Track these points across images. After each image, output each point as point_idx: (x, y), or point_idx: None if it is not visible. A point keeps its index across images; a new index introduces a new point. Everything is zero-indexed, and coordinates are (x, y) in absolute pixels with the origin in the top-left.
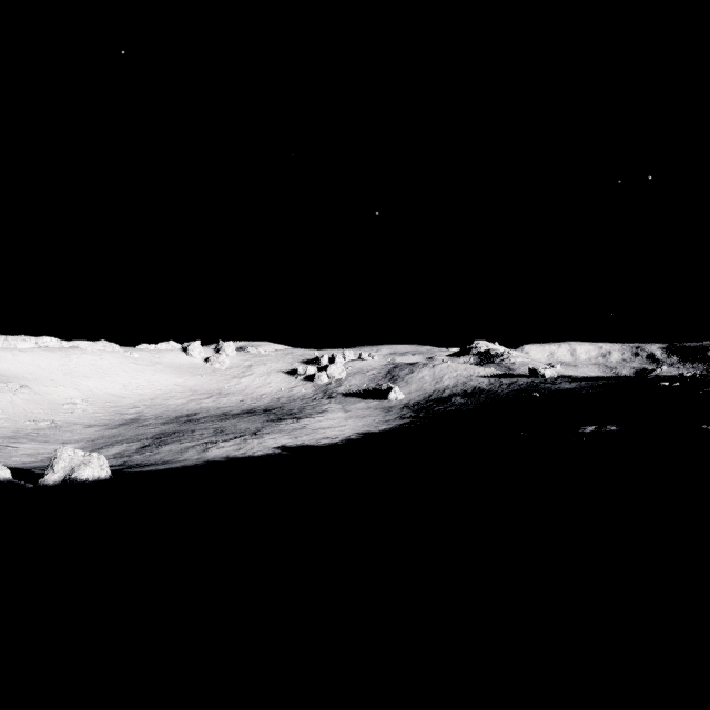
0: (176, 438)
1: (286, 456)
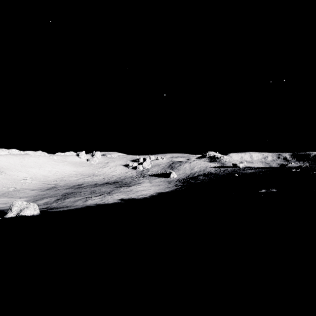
0: (73, 195)
1: (123, 203)
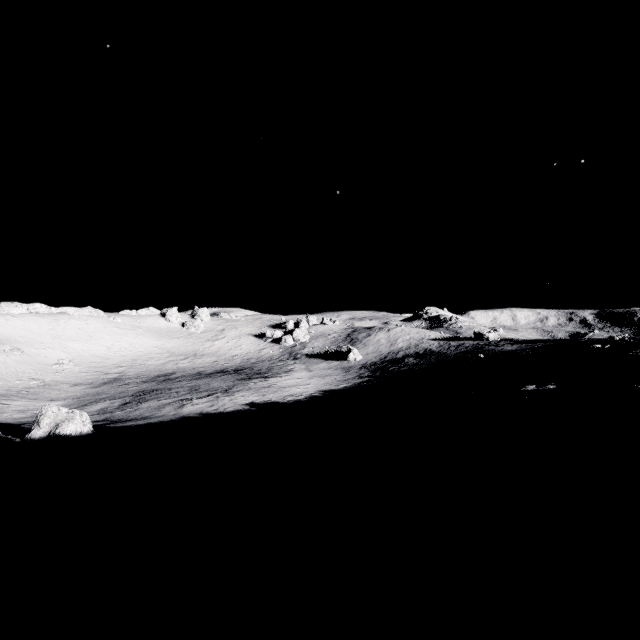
0: (155, 396)
1: (255, 412)
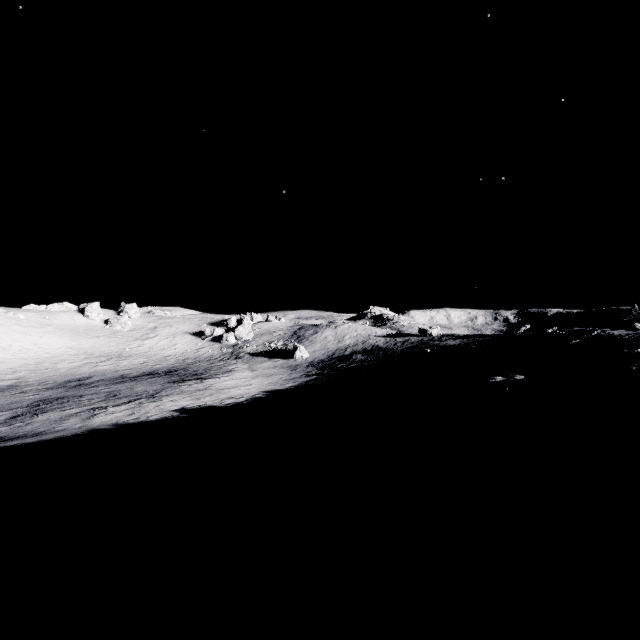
0: (58, 405)
1: (185, 419)
